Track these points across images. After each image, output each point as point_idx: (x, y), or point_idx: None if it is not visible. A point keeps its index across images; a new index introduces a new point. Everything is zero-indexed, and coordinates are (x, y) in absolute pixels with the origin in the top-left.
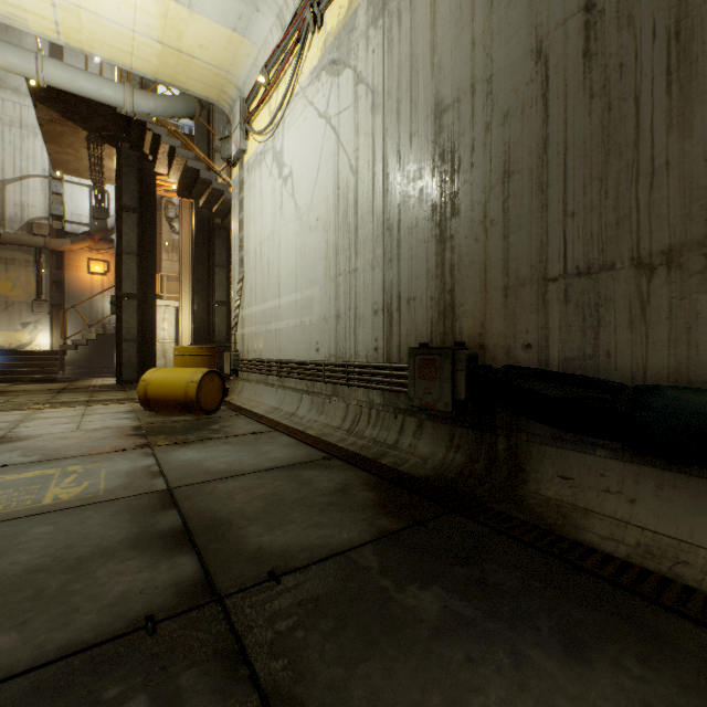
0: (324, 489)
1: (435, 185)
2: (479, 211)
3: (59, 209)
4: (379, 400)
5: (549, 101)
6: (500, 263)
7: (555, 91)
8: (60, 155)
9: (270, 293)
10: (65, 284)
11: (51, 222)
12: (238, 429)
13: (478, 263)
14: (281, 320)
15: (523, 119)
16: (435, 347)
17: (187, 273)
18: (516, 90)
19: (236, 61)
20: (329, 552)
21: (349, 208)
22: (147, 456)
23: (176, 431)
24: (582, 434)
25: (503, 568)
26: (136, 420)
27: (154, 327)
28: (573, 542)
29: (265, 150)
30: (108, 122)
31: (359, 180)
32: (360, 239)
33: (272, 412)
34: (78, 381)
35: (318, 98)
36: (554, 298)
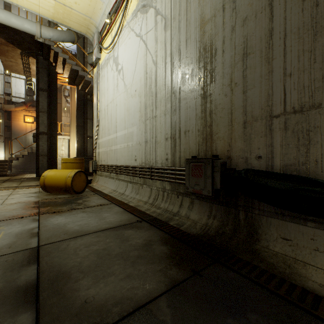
0: (135, 245)
1: (201, 65)
2: (228, 78)
3: (8, 90)
4: (168, 187)
5: (274, 7)
6: (241, 108)
7: (277, 0)
8: (7, 62)
9: (111, 130)
10: (12, 127)
11: (4, 96)
12: (92, 202)
13: (227, 109)
14: (117, 144)
15: (256, 21)
16: (201, 158)
17: (74, 122)
18: (251, 3)
19: (95, 12)
20: (135, 305)
21: (152, 83)
22: (34, 221)
23: (57, 204)
24: (298, 212)
25: (262, 319)
26: (37, 197)
27: (56, 149)
28: (303, 290)
29: (109, 57)
30: (31, 45)
31: (157, 67)
32: (158, 99)
33: (112, 192)
34: (17, 176)
35: (136, 26)
36: (277, 128)
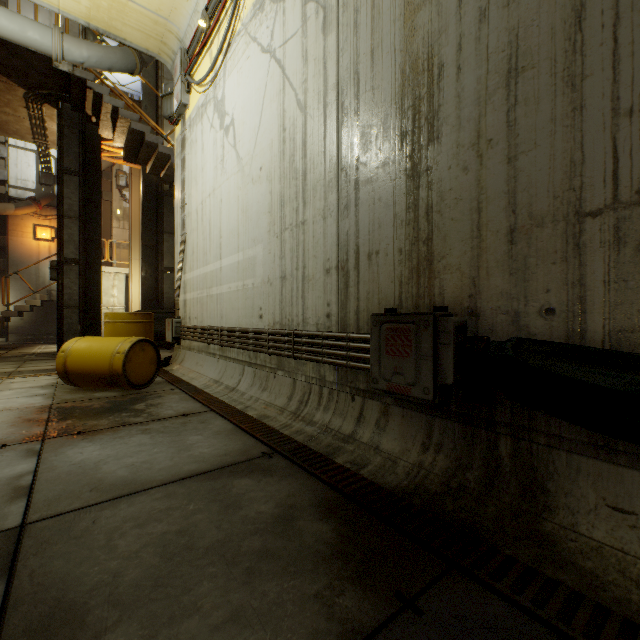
0: (257, 519)
1: (406, 105)
2: (470, 130)
3: (2, 173)
4: (332, 377)
5: None
6: (503, 197)
7: None
8: None
9: (211, 255)
10: (9, 250)
11: None
12: (166, 409)
13: (468, 200)
14: (222, 284)
15: None
16: (409, 313)
17: (137, 240)
18: None
19: (176, 6)
20: None
21: (296, 150)
22: (28, 457)
23: (89, 413)
24: None
25: None
26: (50, 397)
27: (98, 293)
28: None
29: (206, 101)
30: (46, 78)
31: (308, 116)
32: (309, 185)
33: (211, 385)
34: (19, 349)
35: (261, 31)
36: (594, 241)
